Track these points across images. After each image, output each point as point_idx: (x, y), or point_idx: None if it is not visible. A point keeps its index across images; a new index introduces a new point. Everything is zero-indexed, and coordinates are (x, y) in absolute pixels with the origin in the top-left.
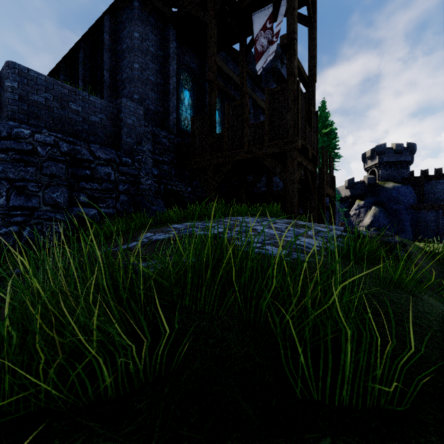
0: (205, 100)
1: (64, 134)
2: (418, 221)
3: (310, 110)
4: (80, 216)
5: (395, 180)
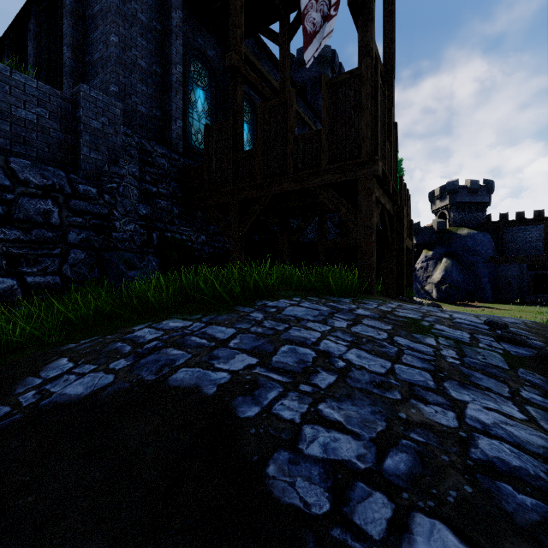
0: (229, 106)
1: None
2: (498, 277)
3: (389, 119)
4: None
5: (470, 225)
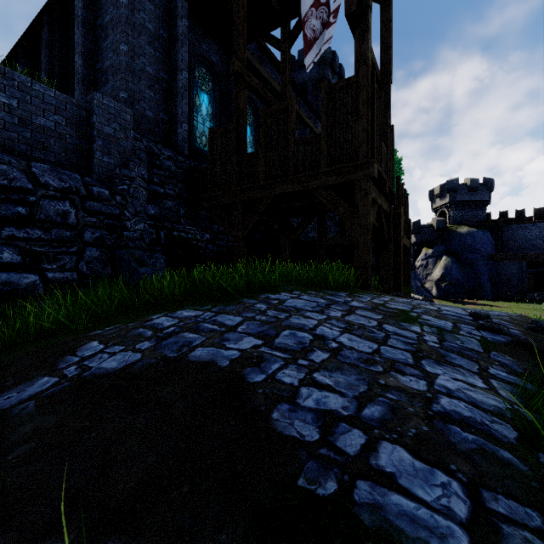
0: (232, 110)
1: None
2: (498, 275)
3: (385, 122)
4: (1, 287)
5: (470, 223)
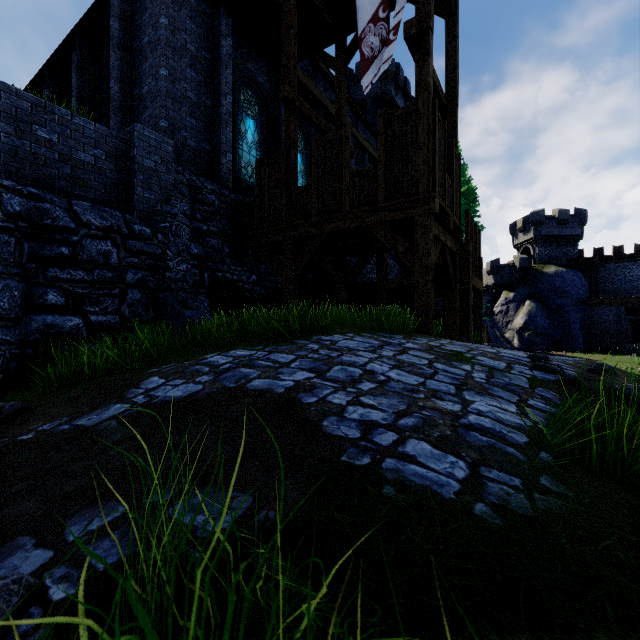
0: (280, 136)
1: (22, 182)
2: (591, 322)
3: (450, 151)
4: (46, 330)
5: (558, 262)
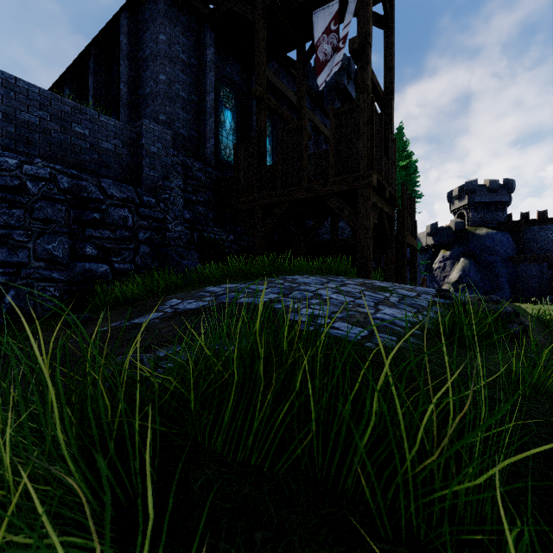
0: (252, 124)
1: (65, 166)
2: (518, 276)
3: (387, 136)
4: (85, 273)
5: (489, 225)
